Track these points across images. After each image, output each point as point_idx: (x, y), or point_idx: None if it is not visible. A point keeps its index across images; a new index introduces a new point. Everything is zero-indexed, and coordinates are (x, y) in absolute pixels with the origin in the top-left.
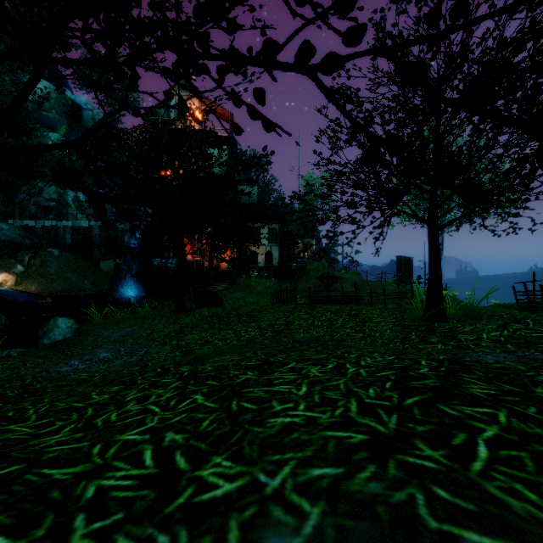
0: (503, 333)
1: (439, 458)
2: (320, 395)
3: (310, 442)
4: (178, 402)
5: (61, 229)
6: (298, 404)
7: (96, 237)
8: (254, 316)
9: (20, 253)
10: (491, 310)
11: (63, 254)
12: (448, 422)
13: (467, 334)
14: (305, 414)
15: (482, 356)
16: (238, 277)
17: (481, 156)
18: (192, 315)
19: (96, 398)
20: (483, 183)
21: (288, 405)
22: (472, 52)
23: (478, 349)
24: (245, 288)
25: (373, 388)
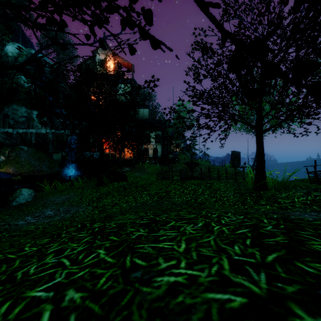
0: (308, 198)
1: None
2: (196, 252)
3: (195, 308)
4: (85, 256)
5: (29, 134)
6: (179, 261)
7: (50, 139)
8: (146, 187)
9: (3, 149)
10: (293, 183)
11: (30, 150)
12: (310, 281)
13: (284, 199)
14: (187, 272)
15: (301, 215)
16: (137, 163)
17: (291, 85)
18: (107, 186)
19: (26, 250)
20: (291, 102)
21: (171, 262)
22: (285, 18)
23: (294, 209)
24: (141, 170)
25: (237, 245)
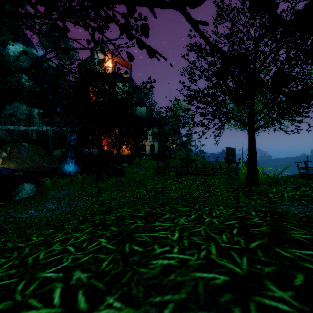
0: (297, 192)
1: (289, 300)
2: (188, 240)
3: (184, 284)
4: (88, 244)
5: (30, 131)
6: (173, 247)
7: (50, 136)
8: (143, 183)
9: (5, 145)
10: (284, 178)
11: (31, 146)
12: (286, 263)
13: (274, 193)
14: (179, 256)
15: (288, 208)
16: (134, 159)
17: None
18: (106, 182)
19: (34, 239)
20: (282, 101)
21: (165, 248)
22: None
23: (283, 203)
24: (138, 165)
25: (225, 234)
